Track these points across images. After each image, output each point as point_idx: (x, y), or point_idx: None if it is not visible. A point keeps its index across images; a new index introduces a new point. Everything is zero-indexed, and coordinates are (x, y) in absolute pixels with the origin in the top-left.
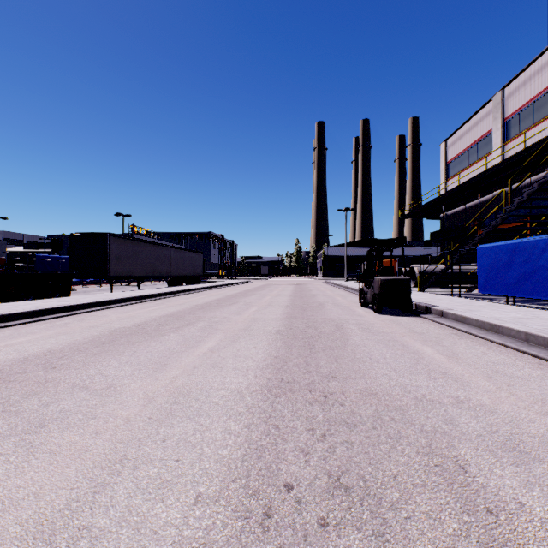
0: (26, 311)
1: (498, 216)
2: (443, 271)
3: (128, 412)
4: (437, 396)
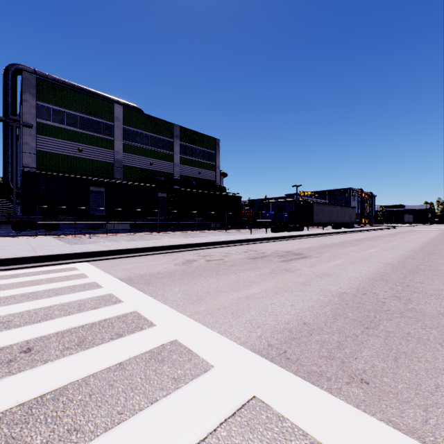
0: (314, 233)
1: None
2: None
3: (387, 246)
4: None
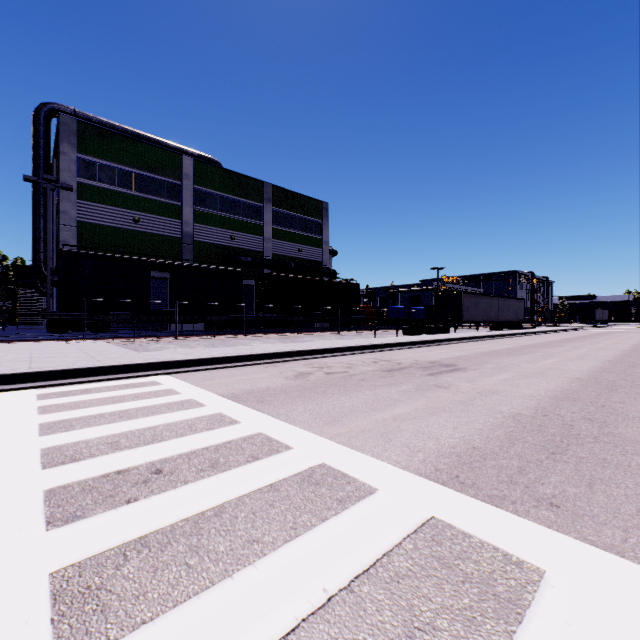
0: (466, 337)
1: None
2: None
3: (571, 354)
4: None
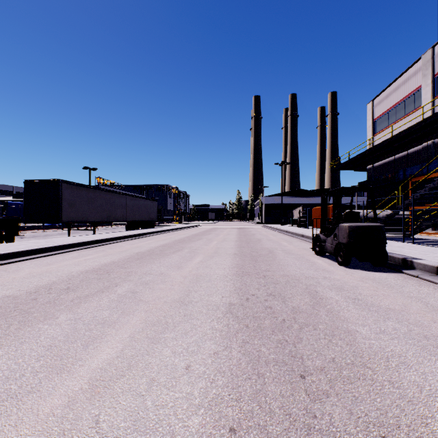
0: None
1: None
2: (390, 216)
3: None
4: None
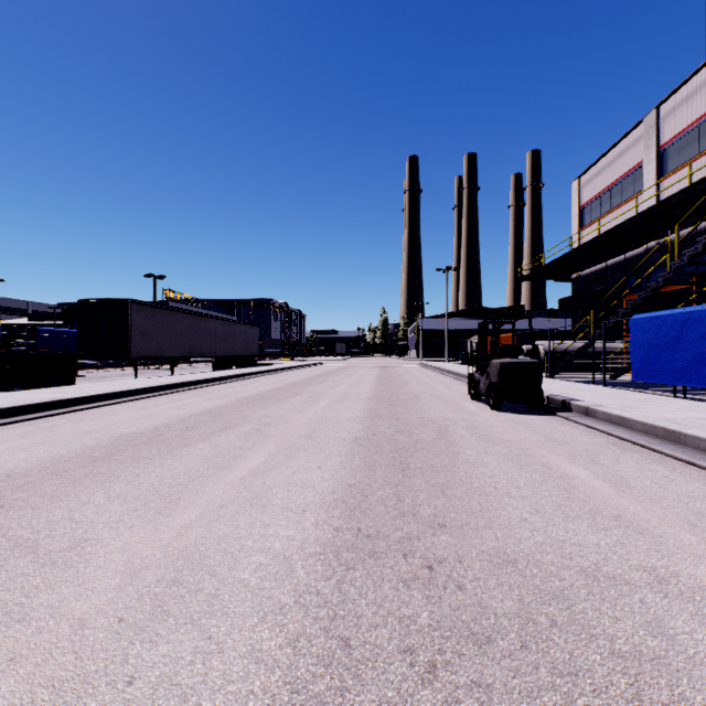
0: None
1: (660, 275)
2: (581, 350)
3: (86, 604)
4: (620, 568)
